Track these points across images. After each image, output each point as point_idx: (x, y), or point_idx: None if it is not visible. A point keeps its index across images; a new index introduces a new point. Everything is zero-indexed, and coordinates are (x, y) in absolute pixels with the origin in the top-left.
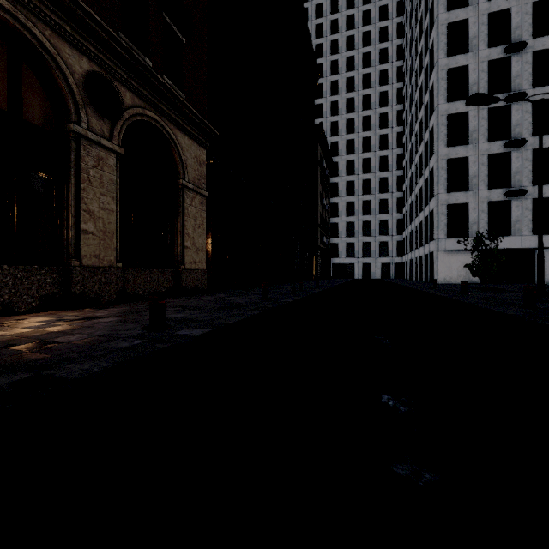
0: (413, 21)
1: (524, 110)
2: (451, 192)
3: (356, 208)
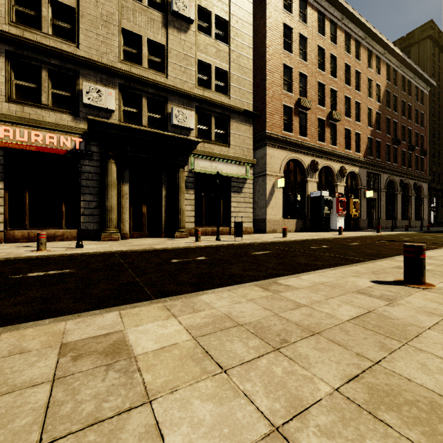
0: None
1: None
2: None
3: None
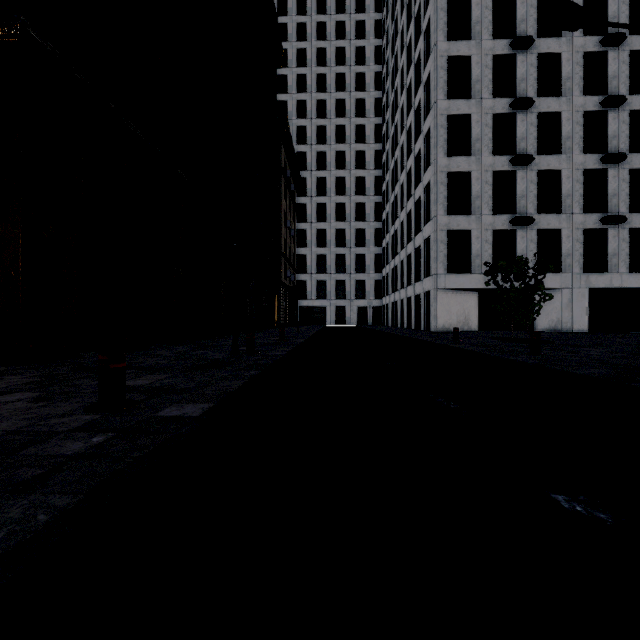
0: (397, 10)
1: (529, 122)
2: (452, 215)
3: (328, 238)
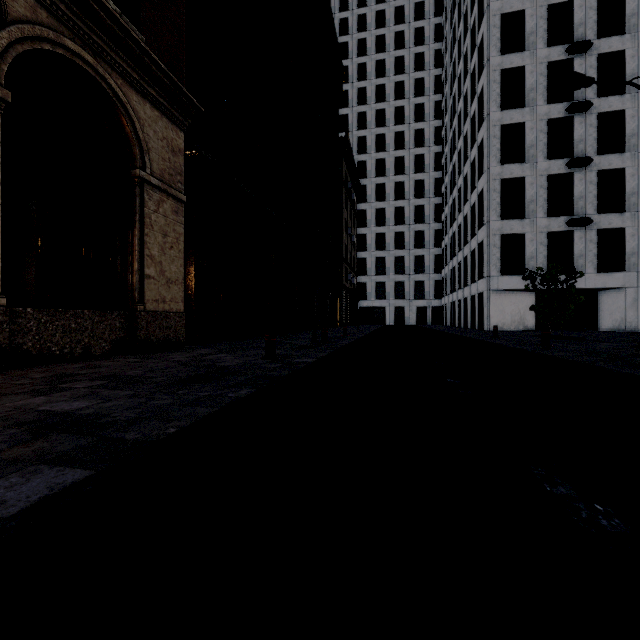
0: (455, 19)
1: (588, 123)
2: (505, 220)
3: (387, 241)
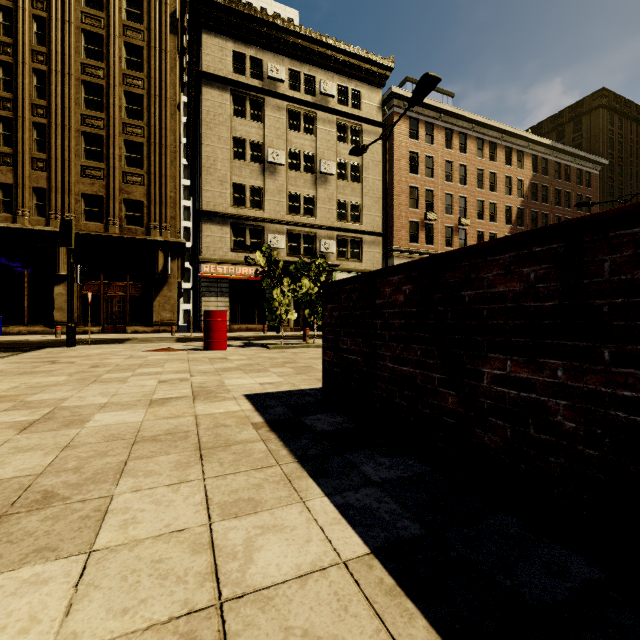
0: None
1: None
2: None
3: None
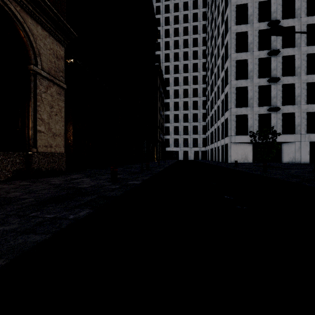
0: (213, 8)
1: (278, 61)
2: (238, 107)
3: (180, 118)
